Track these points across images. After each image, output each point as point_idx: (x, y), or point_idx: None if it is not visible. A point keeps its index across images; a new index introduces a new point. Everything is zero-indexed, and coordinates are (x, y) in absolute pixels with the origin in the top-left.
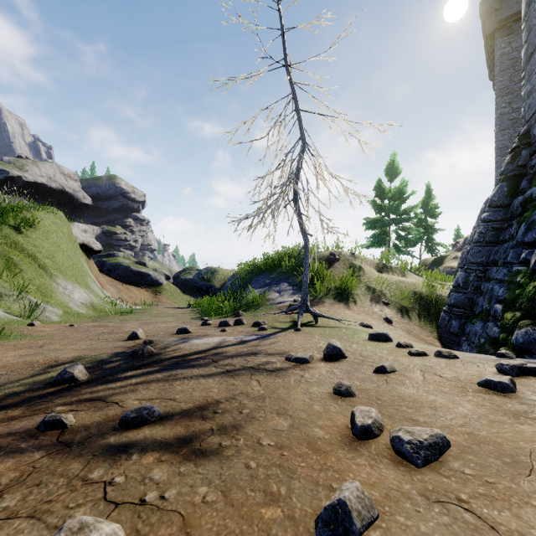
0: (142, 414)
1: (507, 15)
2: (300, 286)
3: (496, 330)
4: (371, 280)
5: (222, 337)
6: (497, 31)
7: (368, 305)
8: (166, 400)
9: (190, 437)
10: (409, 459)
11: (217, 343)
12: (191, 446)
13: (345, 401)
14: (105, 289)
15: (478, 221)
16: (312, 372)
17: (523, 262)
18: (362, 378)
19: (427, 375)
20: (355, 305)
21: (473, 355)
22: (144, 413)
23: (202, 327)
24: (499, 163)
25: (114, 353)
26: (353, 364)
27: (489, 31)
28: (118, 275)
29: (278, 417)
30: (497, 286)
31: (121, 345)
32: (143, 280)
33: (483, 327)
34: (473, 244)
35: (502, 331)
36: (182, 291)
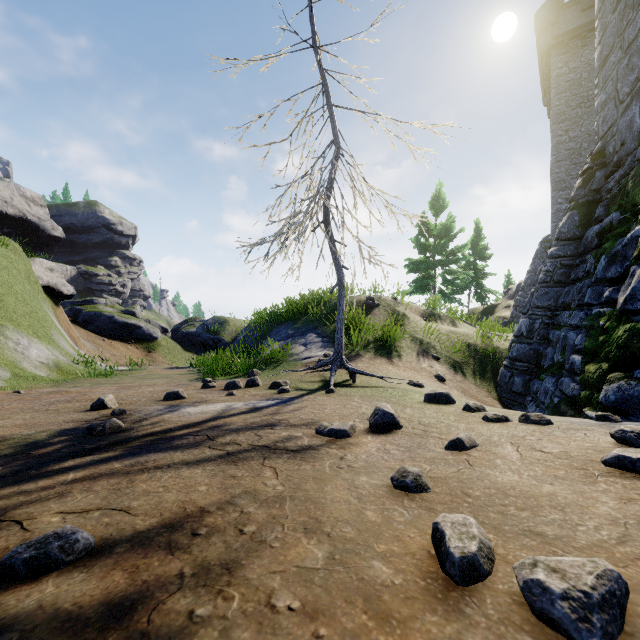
0: (48, 551)
1: (563, 31)
2: (331, 338)
3: (574, 386)
4: (417, 330)
5: (227, 404)
6: (553, 48)
7: (415, 359)
8: (112, 512)
9: (133, 599)
10: (572, 635)
11: (219, 412)
12: (128, 625)
13: (415, 500)
14: (78, 345)
15: (533, 264)
16: (356, 451)
17: (607, 302)
18: (431, 458)
19: (523, 450)
20: (400, 360)
21: (564, 419)
22: (53, 547)
23: (202, 390)
24: (555, 199)
25: (59, 431)
26: (414, 437)
27: (545, 48)
28: (98, 327)
29: (306, 539)
30: (573, 333)
31: (76, 418)
32: (132, 333)
33: (556, 383)
34: (539, 284)
35: (582, 387)
36: (183, 347)
